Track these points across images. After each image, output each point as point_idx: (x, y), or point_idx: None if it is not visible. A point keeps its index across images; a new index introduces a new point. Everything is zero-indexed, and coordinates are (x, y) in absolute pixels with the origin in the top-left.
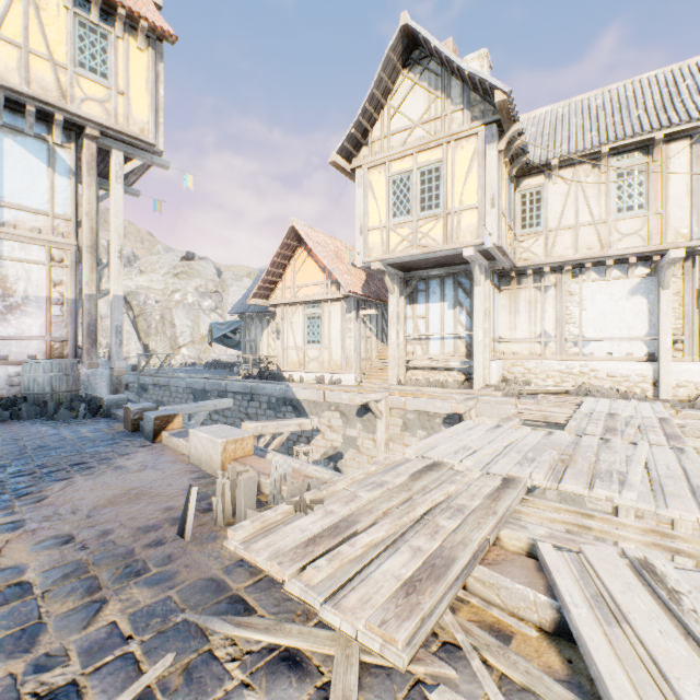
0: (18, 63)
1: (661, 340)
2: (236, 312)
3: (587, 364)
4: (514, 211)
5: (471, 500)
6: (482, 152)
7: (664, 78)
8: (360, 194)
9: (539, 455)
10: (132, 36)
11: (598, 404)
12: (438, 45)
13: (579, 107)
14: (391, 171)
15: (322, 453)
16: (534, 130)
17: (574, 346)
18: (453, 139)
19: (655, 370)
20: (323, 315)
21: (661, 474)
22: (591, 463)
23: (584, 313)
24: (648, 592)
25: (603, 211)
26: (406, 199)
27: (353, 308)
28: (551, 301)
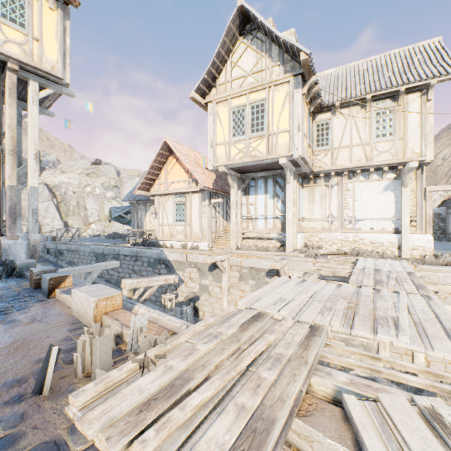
0: None
1: (403, 220)
2: (128, 200)
3: (358, 235)
4: (312, 135)
5: (287, 348)
6: (292, 94)
7: (404, 53)
8: (211, 120)
9: (334, 304)
10: None
11: (367, 262)
12: (262, 20)
13: (352, 70)
14: (231, 105)
15: (185, 296)
16: (324, 83)
17: (349, 223)
18: (273, 85)
19: (399, 239)
20: (186, 202)
21: (420, 318)
22: (371, 310)
23: (356, 202)
24: (441, 445)
25: (367, 137)
26: (241, 124)
27: (207, 198)
28: (335, 194)
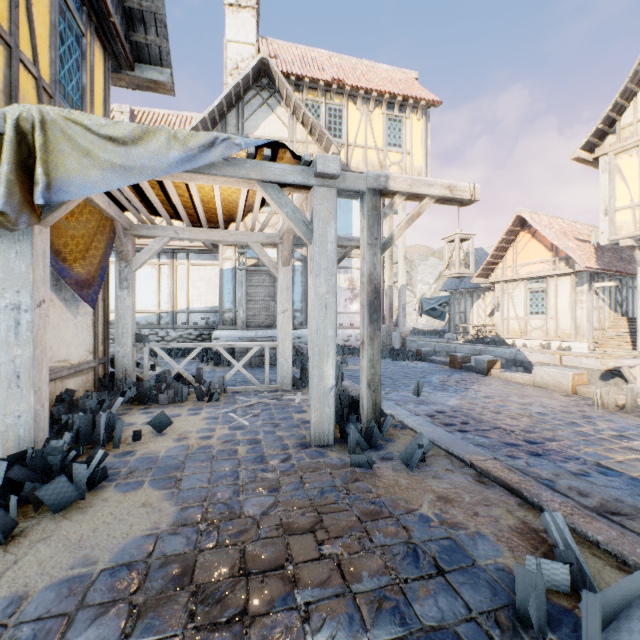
0: (362, 157)
1: None
2: (447, 289)
3: None
4: None
5: None
6: None
7: None
8: (604, 179)
9: None
10: (413, 113)
11: None
12: None
13: None
14: None
15: None
16: None
17: None
18: None
19: None
20: (547, 289)
21: None
22: None
23: None
24: None
25: None
26: None
27: (585, 282)
28: None
